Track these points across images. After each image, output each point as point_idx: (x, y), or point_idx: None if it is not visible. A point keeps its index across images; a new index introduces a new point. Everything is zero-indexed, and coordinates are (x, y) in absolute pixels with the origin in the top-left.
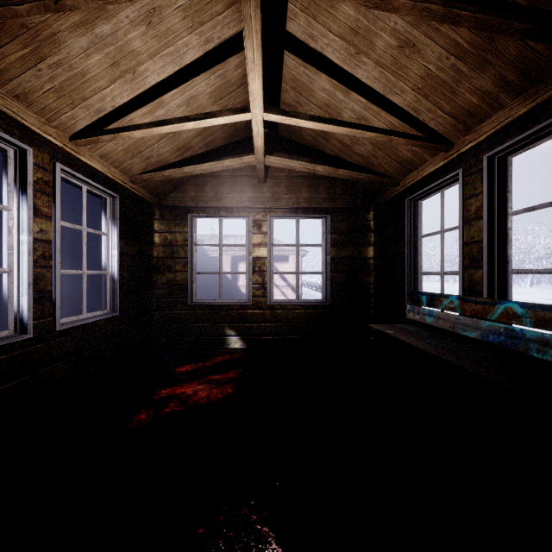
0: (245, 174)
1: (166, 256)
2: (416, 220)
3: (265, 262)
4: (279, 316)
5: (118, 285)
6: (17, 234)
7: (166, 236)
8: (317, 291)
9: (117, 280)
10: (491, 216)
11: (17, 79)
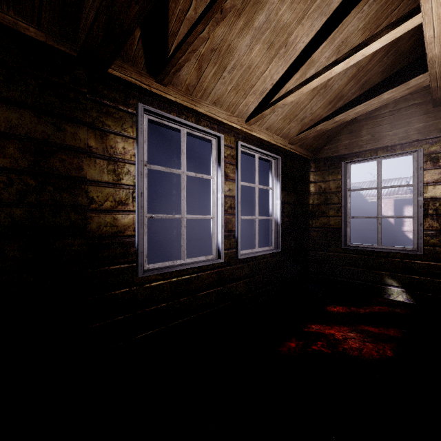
0: (412, 103)
1: (320, 203)
2: None
3: None
4: None
5: (280, 227)
6: (216, 193)
7: (320, 185)
8: None
9: (279, 224)
10: None
11: (213, 91)
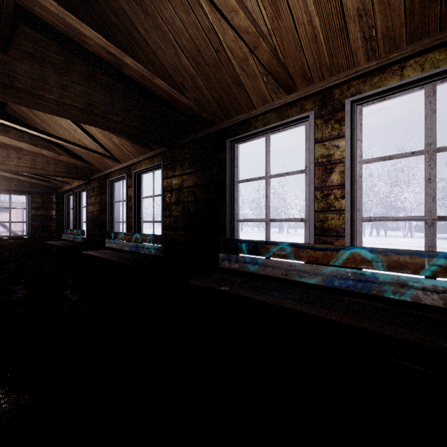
0: None
1: None
2: (68, 203)
3: None
4: None
5: None
6: None
7: None
8: None
9: None
10: (77, 207)
11: None
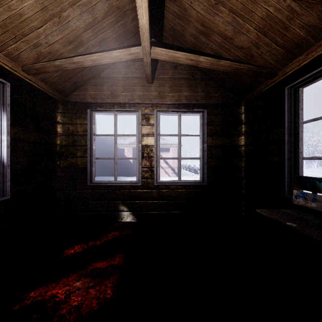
0: (136, 76)
1: (68, 144)
2: (296, 107)
3: (152, 149)
4: (164, 195)
5: (8, 169)
6: None
7: (68, 127)
8: (187, 170)
9: (7, 165)
10: None
11: None
